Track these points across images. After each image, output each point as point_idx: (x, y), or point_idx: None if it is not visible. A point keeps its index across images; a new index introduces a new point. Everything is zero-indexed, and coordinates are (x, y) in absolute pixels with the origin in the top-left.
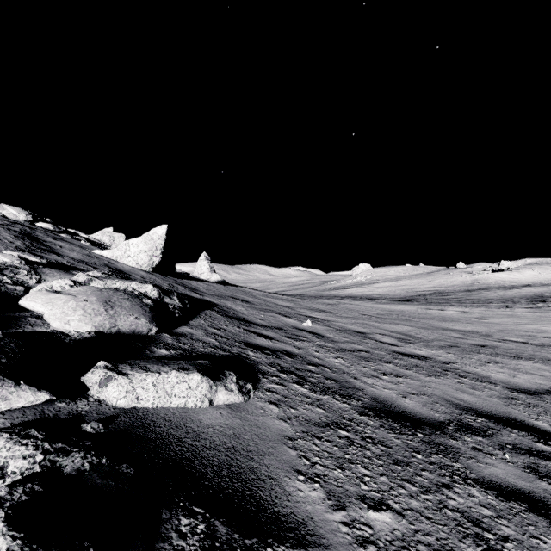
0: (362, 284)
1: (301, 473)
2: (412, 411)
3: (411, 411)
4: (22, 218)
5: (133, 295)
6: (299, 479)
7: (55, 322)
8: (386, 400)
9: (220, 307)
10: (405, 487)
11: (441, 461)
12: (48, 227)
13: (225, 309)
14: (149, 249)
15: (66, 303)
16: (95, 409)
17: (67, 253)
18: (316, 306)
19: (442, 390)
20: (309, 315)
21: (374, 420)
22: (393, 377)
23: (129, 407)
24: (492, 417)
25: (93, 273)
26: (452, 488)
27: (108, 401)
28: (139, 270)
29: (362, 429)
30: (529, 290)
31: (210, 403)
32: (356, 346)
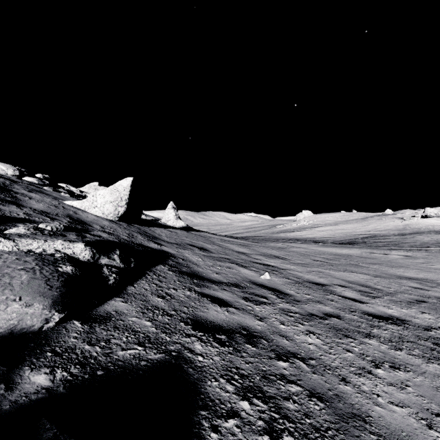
0: (305, 228)
1: None
2: None
3: None
4: (10, 173)
5: (49, 260)
6: None
7: None
8: None
9: (176, 259)
10: None
11: None
12: (33, 181)
13: (181, 261)
14: (114, 199)
15: None
16: None
17: (32, 204)
18: (270, 251)
19: None
20: (265, 263)
21: None
22: (389, 371)
23: None
24: None
25: (17, 229)
26: None
27: None
28: (104, 220)
29: None
30: None
31: None
32: (323, 307)
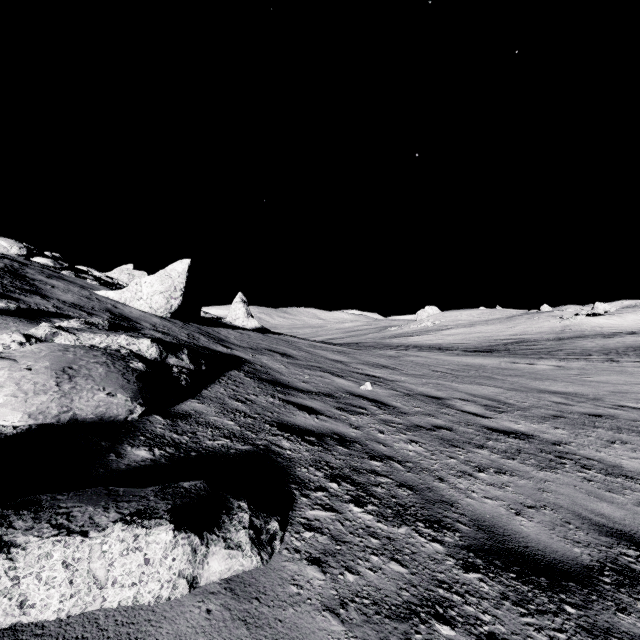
0: (428, 331)
1: None
2: (539, 546)
3: (536, 547)
4: (15, 251)
5: (117, 356)
6: None
7: None
8: (494, 524)
9: (252, 366)
10: None
11: None
12: (47, 263)
13: (259, 368)
14: (166, 289)
15: None
16: None
17: (58, 295)
18: (375, 359)
19: (569, 496)
20: (367, 373)
21: (488, 581)
22: (493, 474)
23: None
24: None
25: (68, 323)
26: None
27: None
28: (153, 316)
29: (475, 611)
30: (634, 339)
31: (191, 585)
32: (433, 420)
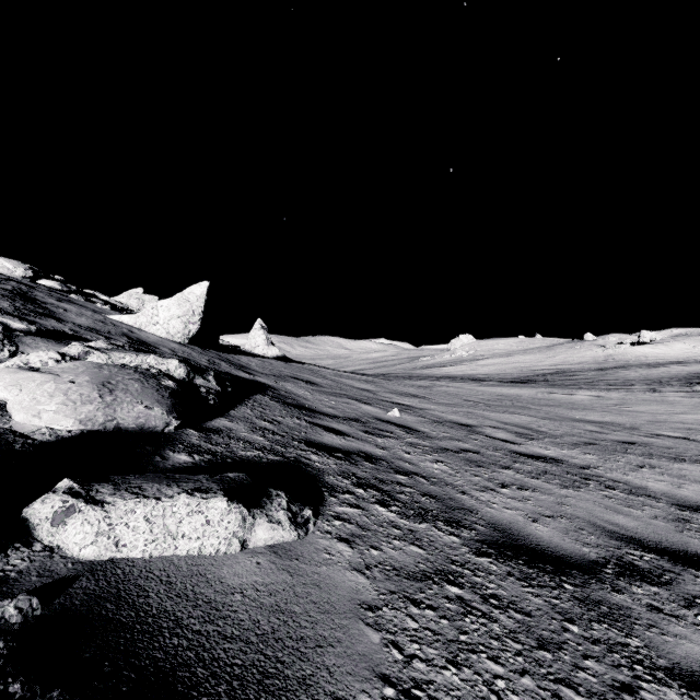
0: (462, 361)
1: (389, 680)
2: (550, 545)
3: (548, 545)
4: (20, 273)
5: (148, 374)
6: (385, 695)
7: (19, 414)
8: (510, 528)
9: (276, 391)
10: (563, 698)
11: (608, 635)
12: (54, 286)
13: (283, 393)
14: (184, 313)
15: (41, 385)
16: (39, 566)
17: (72, 318)
18: (405, 389)
19: (587, 509)
20: (396, 401)
21: (497, 563)
22: (515, 490)
23: (102, 559)
24: (664, 552)
25: (95, 343)
26: (638, 692)
27: (65, 550)
28: (170, 342)
29: (482, 580)
30: (680, 369)
31: (242, 545)
32: (461, 444)
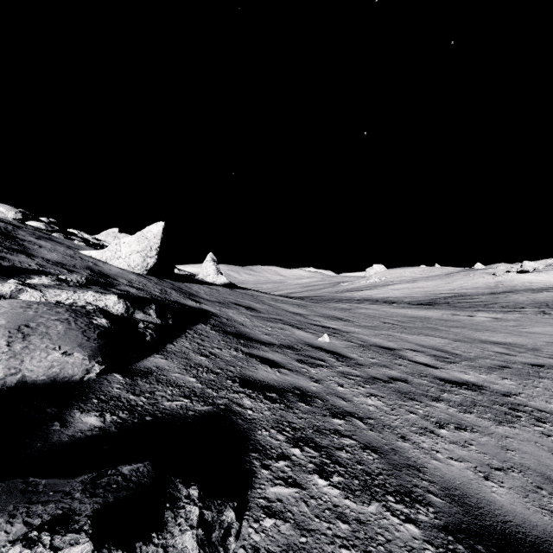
0: (376, 286)
1: None
2: (517, 520)
3: (515, 521)
4: (11, 216)
5: (81, 312)
6: None
7: None
8: (465, 493)
9: (218, 319)
10: None
11: None
12: (39, 226)
13: (225, 321)
14: (142, 249)
15: None
16: None
17: (43, 254)
18: (331, 312)
19: (533, 455)
20: (324, 325)
21: None
22: (454, 431)
23: None
24: None
25: (39, 279)
26: None
27: None
28: (130, 273)
29: None
30: None
31: None
32: (389, 371)
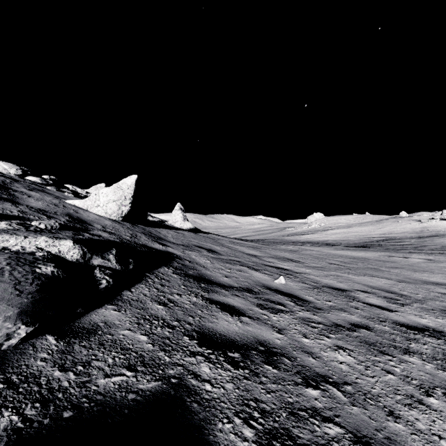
0: (316, 231)
1: None
2: None
3: None
4: (13, 172)
5: (26, 260)
6: None
7: None
8: None
9: (181, 261)
10: None
11: None
12: (36, 180)
13: (187, 263)
14: (118, 198)
15: None
16: None
17: (29, 202)
18: (282, 254)
19: None
20: (278, 266)
21: None
22: (445, 400)
23: None
24: None
25: None
26: None
27: None
28: (106, 219)
29: None
30: None
31: None
32: (348, 316)
